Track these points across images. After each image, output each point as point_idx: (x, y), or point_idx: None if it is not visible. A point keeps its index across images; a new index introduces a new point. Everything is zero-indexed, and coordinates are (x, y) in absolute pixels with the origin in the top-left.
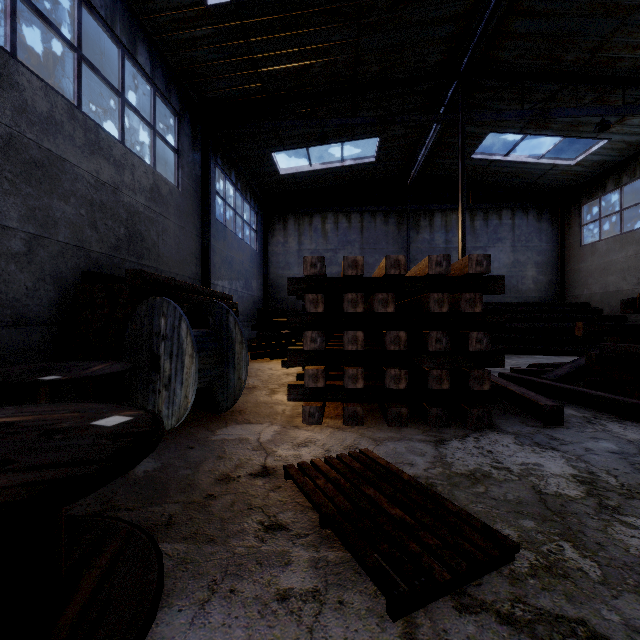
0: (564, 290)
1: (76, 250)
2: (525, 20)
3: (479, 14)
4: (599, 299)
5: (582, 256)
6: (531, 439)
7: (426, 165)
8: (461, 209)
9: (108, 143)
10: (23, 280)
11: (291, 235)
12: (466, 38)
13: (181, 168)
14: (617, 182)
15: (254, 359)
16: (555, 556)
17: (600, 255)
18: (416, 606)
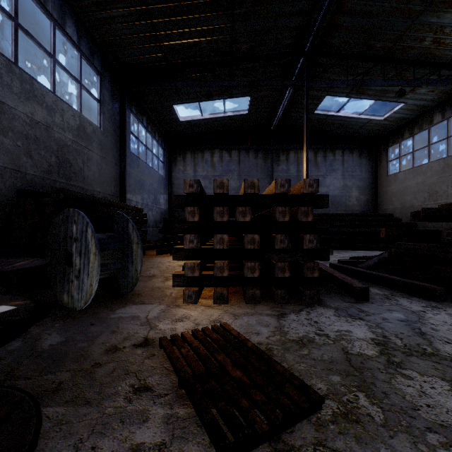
0: (377, 205)
1: (13, 173)
2: (348, 17)
3: (317, 11)
4: (399, 212)
5: (388, 182)
6: (346, 312)
7: (283, 117)
8: (306, 148)
9: (41, 92)
10: None
11: (189, 165)
12: (309, 28)
13: (103, 113)
14: (411, 132)
15: (158, 254)
16: (352, 404)
17: (400, 182)
18: None
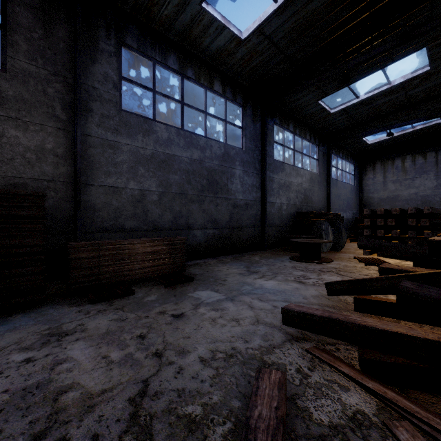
0: None
1: (294, 205)
2: None
3: None
4: None
5: None
6: None
7: None
8: None
9: (300, 171)
10: (286, 215)
11: (378, 173)
12: None
13: (319, 165)
14: None
15: (351, 242)
16: None
17: None
18: (369, 265)
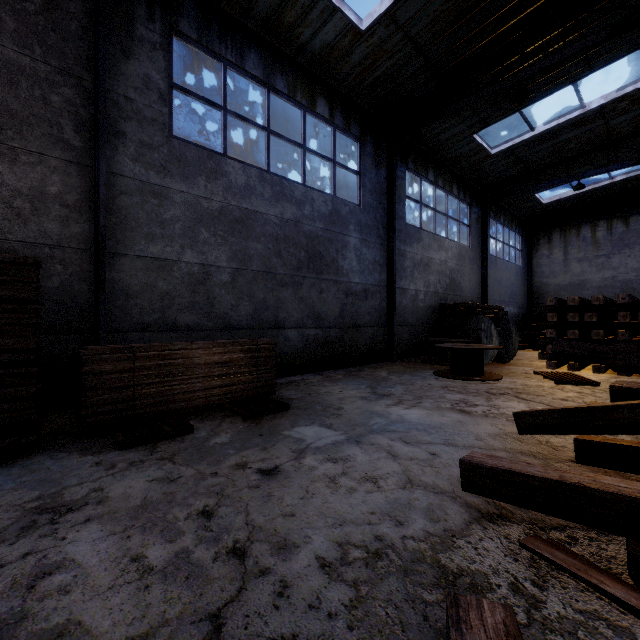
0: None
1: (435, 294)
2: None
3: None
4: None
5: None
6: None
7: None
8: None
9: (443, 242)
10: (423, 309)
11: (556, 247)
12: None
13: (470, 234)
14: None
15: (519, 349)
16: None
17: None
18: (561, 384)
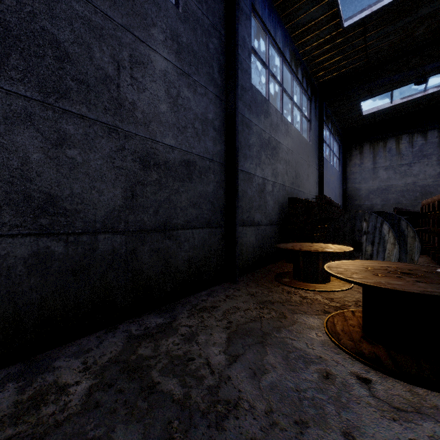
0: None
1: (282, 187)
2: None
3: None
4: None
5: None
6: None
7: None
8: None
9: (290, 128)
10: (271, 204)
11: (366, 157)
12: None
13: (311, 130)
14: None
15: None
16: None
17: None
18: None
